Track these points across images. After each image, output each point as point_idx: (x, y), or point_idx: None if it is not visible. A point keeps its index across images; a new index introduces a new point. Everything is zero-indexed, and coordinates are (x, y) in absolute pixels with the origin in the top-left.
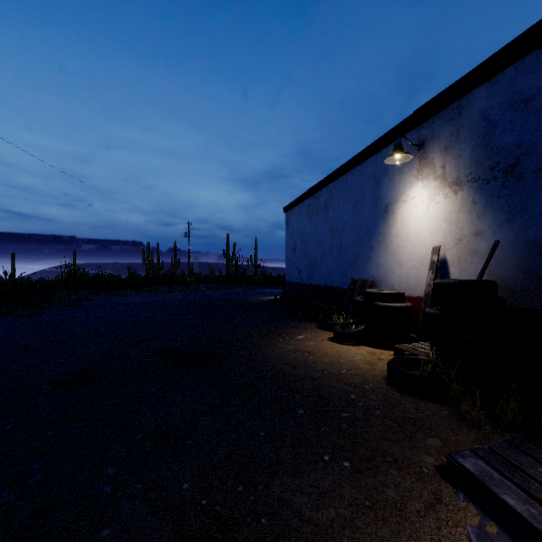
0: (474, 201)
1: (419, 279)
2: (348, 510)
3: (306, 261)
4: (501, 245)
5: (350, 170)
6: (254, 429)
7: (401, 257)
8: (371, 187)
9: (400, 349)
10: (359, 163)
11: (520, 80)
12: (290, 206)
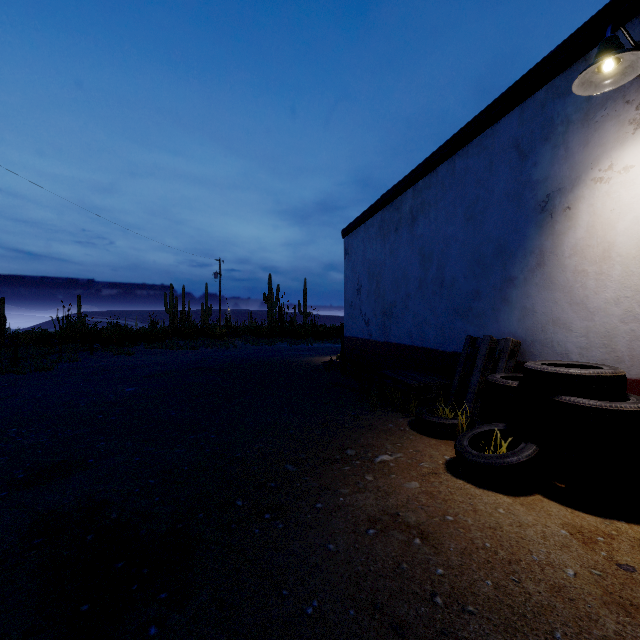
0: None
1: None
2: None
3: (378, 306)
4: None
5: (460, 149)
6: None
7: (590, 294)
8: (508, 169)
9: None
10: (481, 129)
11: None
12: (352, 226)
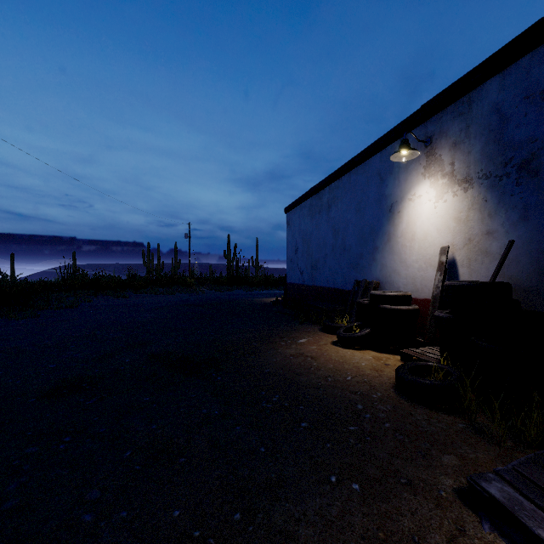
0: (485, 199)
1: (426, 280)
2: (360, 543)
3: (308, 262)
4: (515, 245)
5: (353, 168)
6: (254, 445)
7: (407, 257)
8: (375, 186)
9: (408, 354)
10: (363, 160)
11: (535, 70)
12: (292, 206)
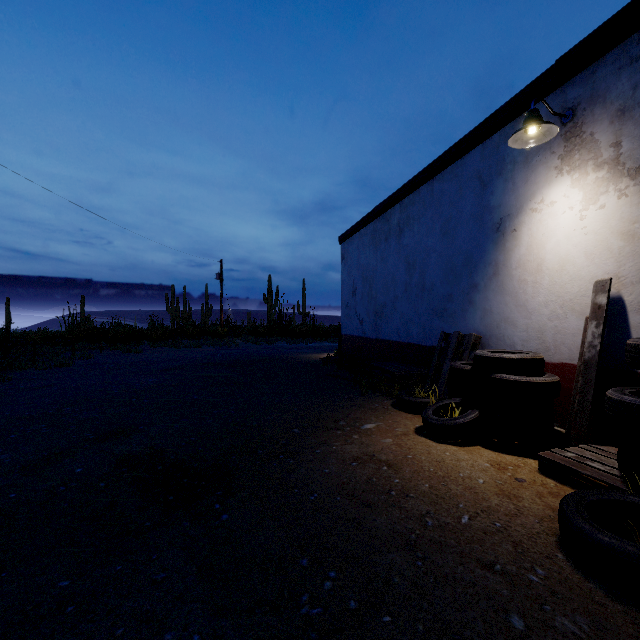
0: None
1: (565, 334)
2: None
3: (371, 307)
4: None
5: (437, 174)
6: None
7: (529, 298)
8: (473, 195)
9: (555, 462)
10: (453, 160)
11: None
12: (348, 233)
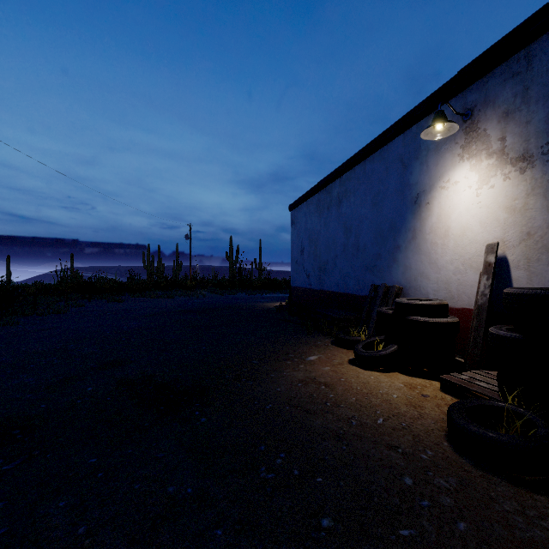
0: None
1: (465, 285)
2: None
3: (316, 263)
4: None
5: (369, 156)
6: None
7: (439, 257)
8: (396, 174)
9: (452, 382)
10: (381, 145)
11: None
12: (297, 202)
